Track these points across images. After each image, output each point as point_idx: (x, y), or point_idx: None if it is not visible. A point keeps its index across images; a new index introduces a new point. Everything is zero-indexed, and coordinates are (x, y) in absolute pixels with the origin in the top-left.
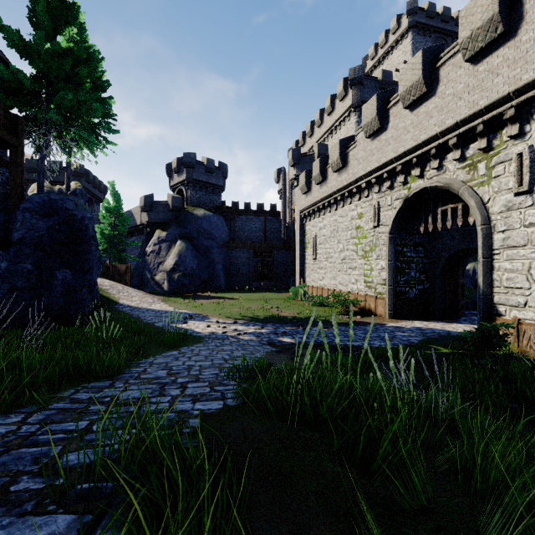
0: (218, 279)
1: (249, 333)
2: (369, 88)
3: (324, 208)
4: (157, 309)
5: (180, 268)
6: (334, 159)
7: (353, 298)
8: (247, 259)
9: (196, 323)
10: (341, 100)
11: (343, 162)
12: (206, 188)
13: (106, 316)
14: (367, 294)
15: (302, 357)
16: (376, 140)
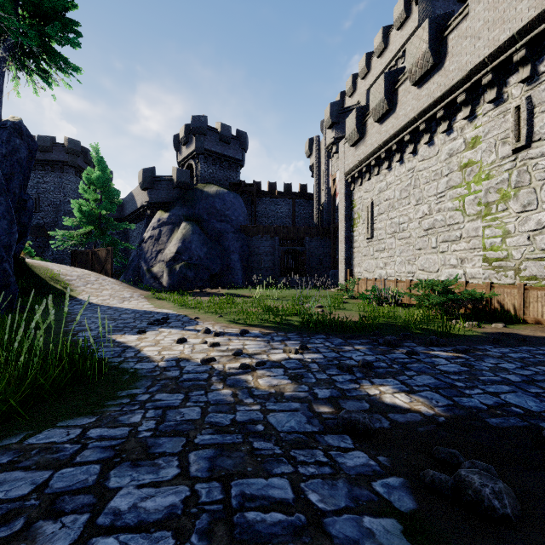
0: (233, 273)
1: (272, 366)
2: (444, 0)
3: (389, 157)
4: (125, 308)
5: (184, 257)
6: (417, 56)
7: (455, 290)
8: (271, 248)
9: (163, 332)
10: (399, 28)
11: (435, 56)
12: (221, 162)
13: None
14: (493, 282)
15: None
16: None
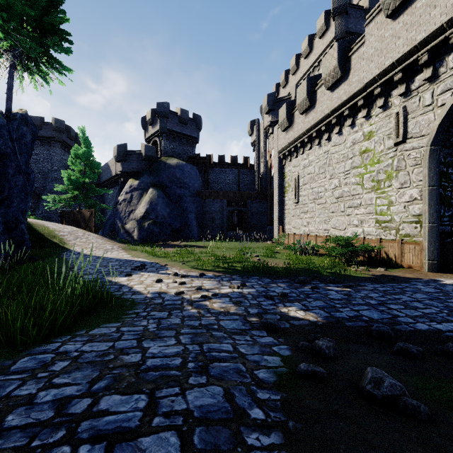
0: (191, 228)
1: (222, 296)
2: (355, 17)
3: (310, 141)
4: (110, 257)
5: (151, 216)
6: (330, 69)
7: (356, 244)
8: (220, 209)
9: (144, 275)
10: (321, 37)
11: (342, 70)
12: (180, 139)
13: (0, 263)
14: (382, 238)
15: (450, 442)
16: (405, 14)
